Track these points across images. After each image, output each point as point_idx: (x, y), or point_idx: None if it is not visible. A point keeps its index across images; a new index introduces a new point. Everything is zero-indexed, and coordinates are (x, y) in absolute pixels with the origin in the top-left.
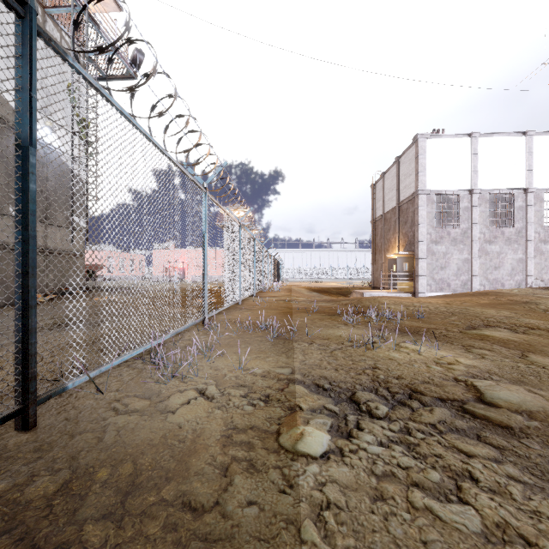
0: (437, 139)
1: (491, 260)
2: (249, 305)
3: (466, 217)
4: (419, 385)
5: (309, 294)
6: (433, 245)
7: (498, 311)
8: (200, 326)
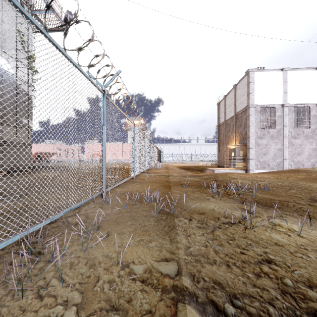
0: (261, 72)
1: (296, 149)
2: (140, 179)
3: (279, 122)
4: None
5: (179, 170)
6: (259, 140)
7: None
8: (99, 199)
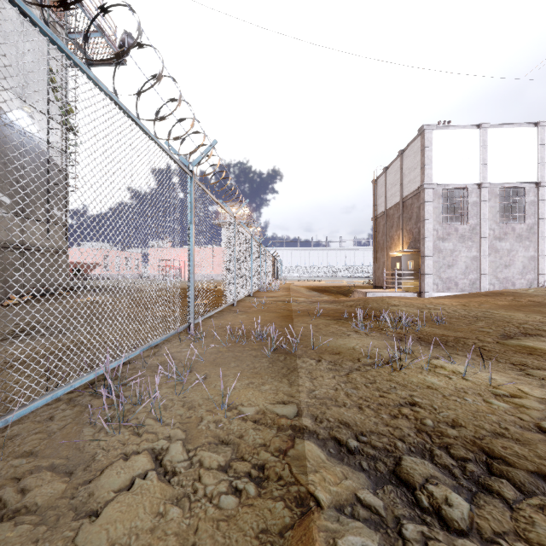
0: (444, 130)
1: (501, 258)
2: (244, 307)
3: (474, 212)
4: (492, 442)
5: (308, 293)
6: (440, 242)
7: (528, 315)
8: (184, 334)
